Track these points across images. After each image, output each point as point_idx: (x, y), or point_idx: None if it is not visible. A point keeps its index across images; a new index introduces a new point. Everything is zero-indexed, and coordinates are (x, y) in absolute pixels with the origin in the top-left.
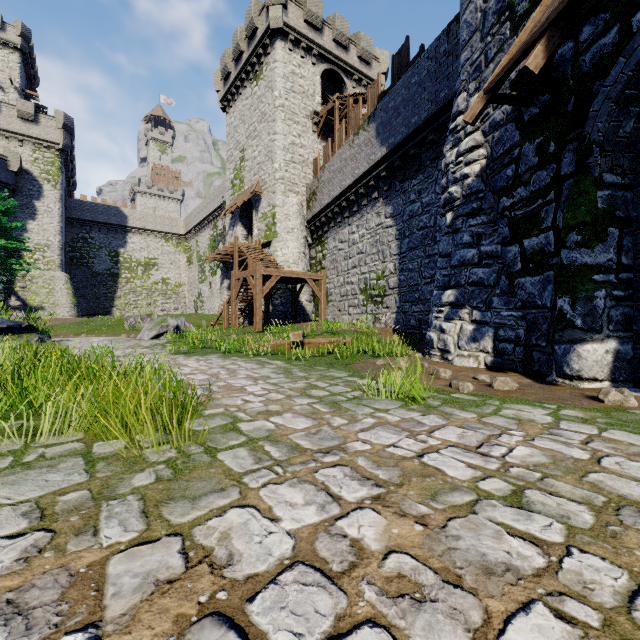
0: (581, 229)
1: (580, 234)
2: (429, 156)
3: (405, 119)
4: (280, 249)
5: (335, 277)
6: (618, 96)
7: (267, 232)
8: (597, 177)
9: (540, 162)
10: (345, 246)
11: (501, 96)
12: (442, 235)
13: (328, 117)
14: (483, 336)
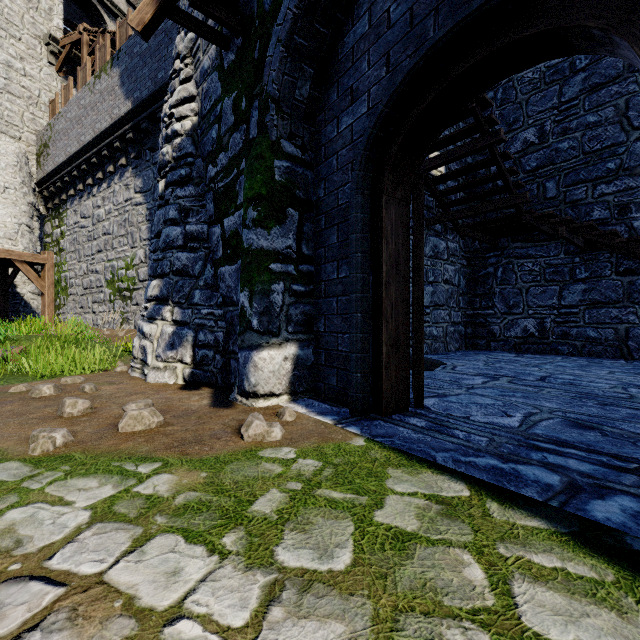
0: (257, 203)
1: (257, 209)
2: None
3: (152, 71)
4: None
5: (76, 263)
6: (288, 39)
7: None
8: (275, 142)
9: (236, 122)
10: (89, 223)
11: (185, 15)
12: (158, 209)
13: (75, 52)
14: (182, 341)
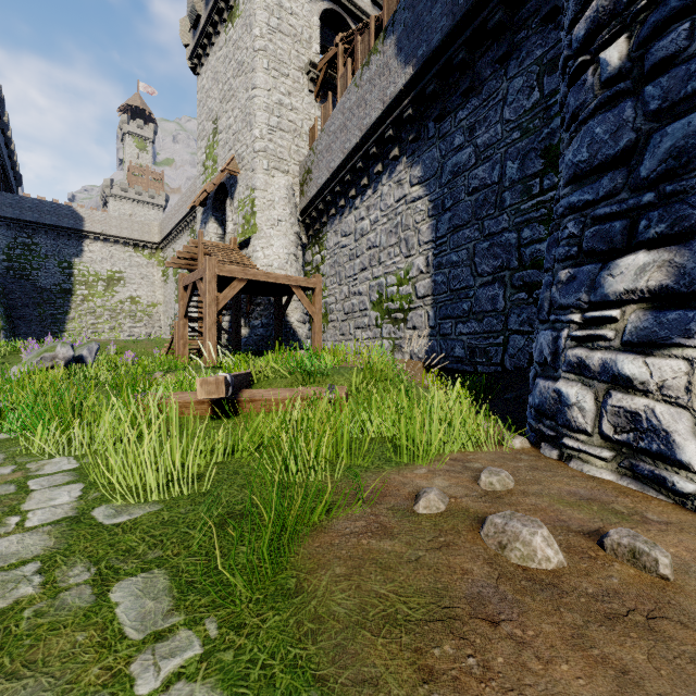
0: None
1: None
2: (490, 60)
3: (447, 3)
4: (261, 248)
5: (337, 287)
6: None
7: (244, 226)
8: None
9: None
10: (350, 240)
11: None
12: (582, 120)
13: (329, 73)
14: None
